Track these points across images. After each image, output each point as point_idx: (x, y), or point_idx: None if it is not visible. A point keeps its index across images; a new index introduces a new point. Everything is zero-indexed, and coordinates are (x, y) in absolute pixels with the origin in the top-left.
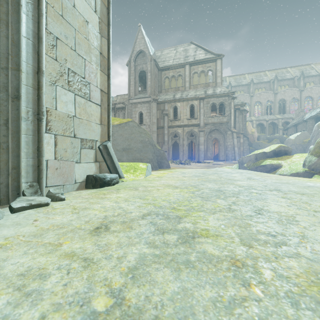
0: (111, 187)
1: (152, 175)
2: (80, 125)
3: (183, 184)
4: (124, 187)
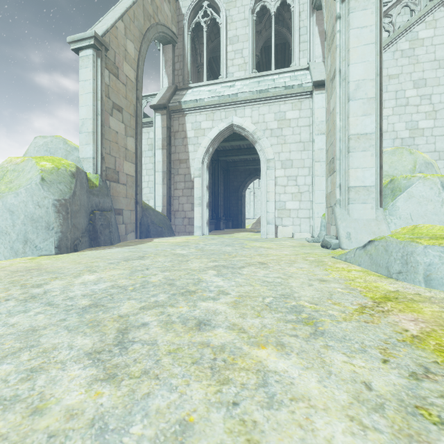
0: (315, 246)
1: (366, 271)
2: (332, 197)
3: (256, 249)
4: (304, 246)
